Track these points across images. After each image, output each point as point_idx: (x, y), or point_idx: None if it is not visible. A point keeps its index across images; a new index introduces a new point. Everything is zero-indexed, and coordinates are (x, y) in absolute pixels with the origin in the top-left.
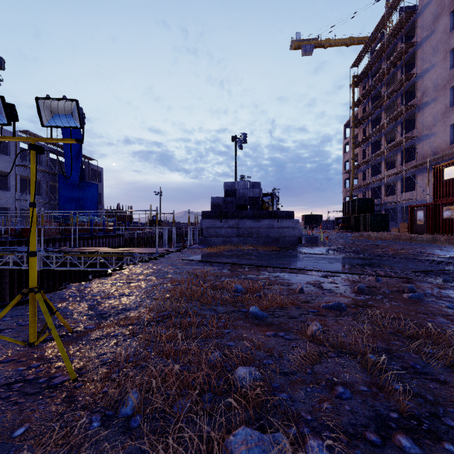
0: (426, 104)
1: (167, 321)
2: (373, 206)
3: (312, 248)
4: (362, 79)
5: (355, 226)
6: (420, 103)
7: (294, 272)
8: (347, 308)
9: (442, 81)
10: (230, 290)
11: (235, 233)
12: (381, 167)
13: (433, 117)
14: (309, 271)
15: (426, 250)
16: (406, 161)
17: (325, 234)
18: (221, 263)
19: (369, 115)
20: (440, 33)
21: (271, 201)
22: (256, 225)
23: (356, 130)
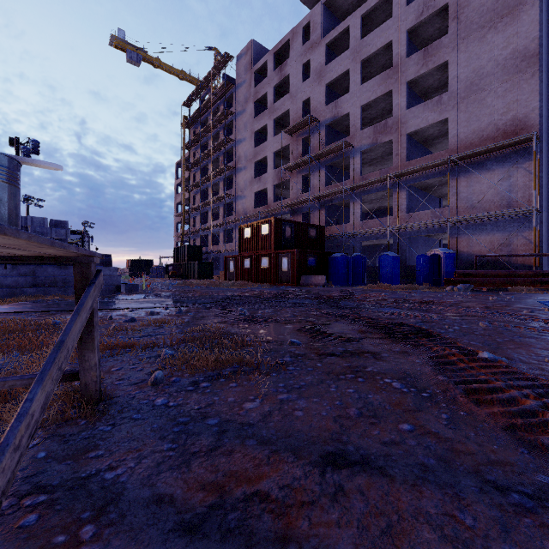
0: (240, 170)
1: (1, 343)
2: (201, 254)
3: (131, 295)
4: (193, 123)
5: (185, 274)
6: (236, 167)
7: (107, 311)
8: (138, 321)
9: (250, 155)
10: (49, 325)
11: (31, 282)
12: (209, 217)
13: (244, 182)
14: (121, 310)
15: (221, 292)
16: (227, 215)
17: (152, 282)
18: (22, 313)
19: (199, 162)
20: (249, 115)
21: (81, 241)
22: (62, 273)
23: (188, 173)
